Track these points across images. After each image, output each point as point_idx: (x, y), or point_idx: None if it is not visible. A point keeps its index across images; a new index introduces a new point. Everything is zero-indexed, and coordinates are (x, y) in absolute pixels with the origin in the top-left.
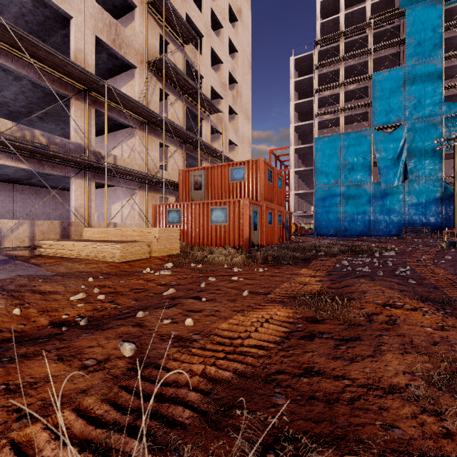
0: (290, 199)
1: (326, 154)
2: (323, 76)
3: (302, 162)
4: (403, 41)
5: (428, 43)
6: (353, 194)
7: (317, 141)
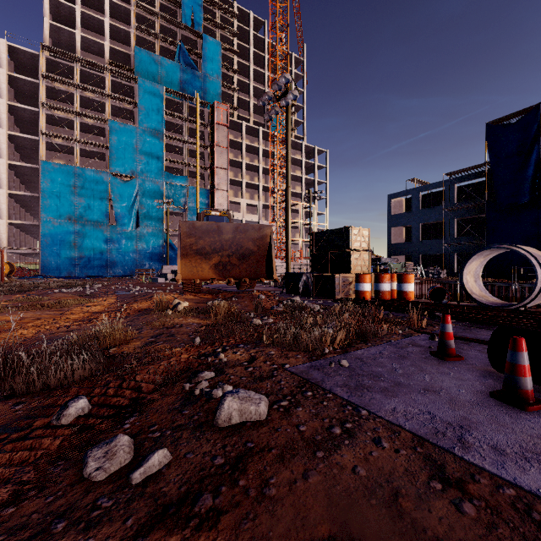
0: (1, 230)
1: (57, 184)
2: (53, 90)
3: (22, 182)
4: (136, 104)
5: (155, 119)
6: (90, 234)
7: (44, 165)
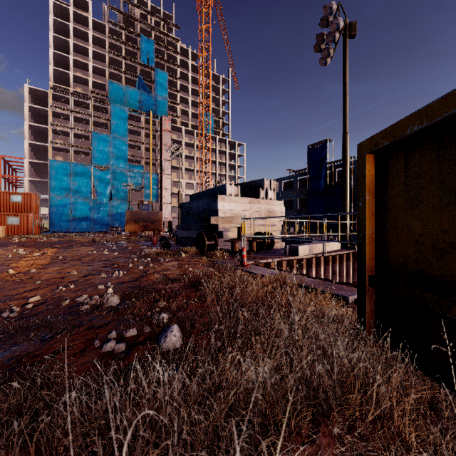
0: None
1: (60, 174)
2: (56, 113)
3: (34, 170)
4: (110, 120)
5: (122, 129)
6: (80, 205)
7: (52, 162)
